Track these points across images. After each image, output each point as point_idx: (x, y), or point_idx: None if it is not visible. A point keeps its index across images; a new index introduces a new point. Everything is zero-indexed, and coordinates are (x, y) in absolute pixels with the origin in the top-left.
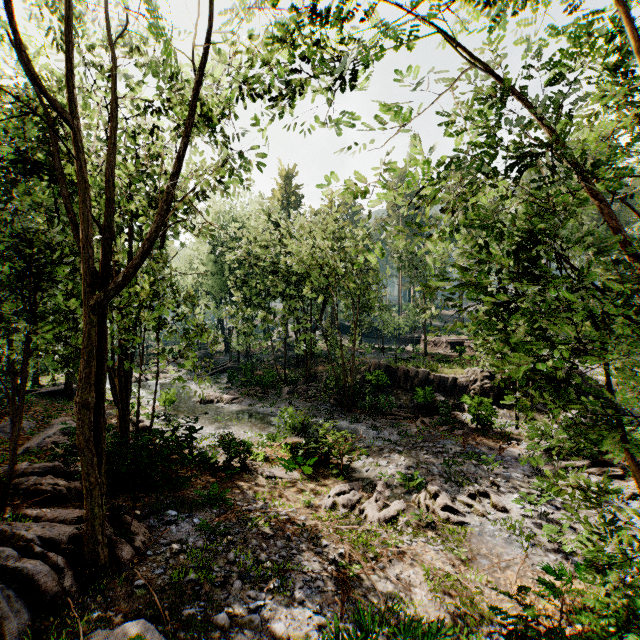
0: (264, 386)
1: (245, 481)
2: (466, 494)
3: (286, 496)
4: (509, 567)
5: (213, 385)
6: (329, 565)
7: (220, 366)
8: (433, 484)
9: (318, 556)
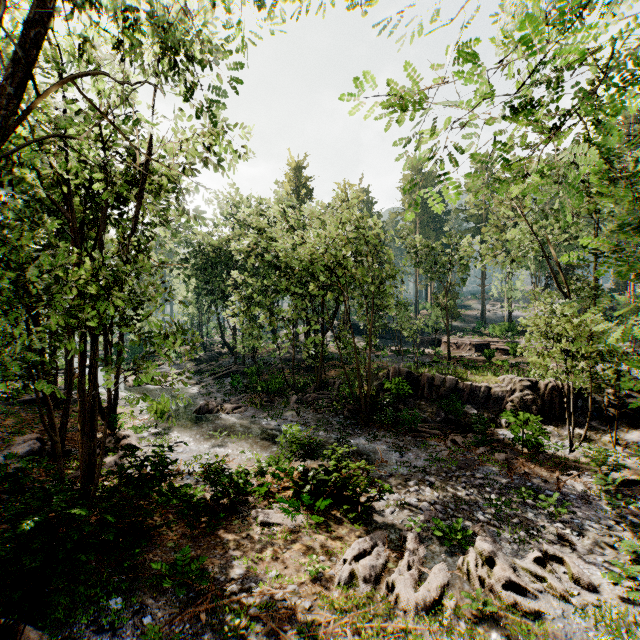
0: (270, 393)
1: (234, 532)
2: (530, 557)
3: (286, 559)
4: None
5: (215, 391)
6: None
7: (225, 369)
8: (484, 540)
9: None
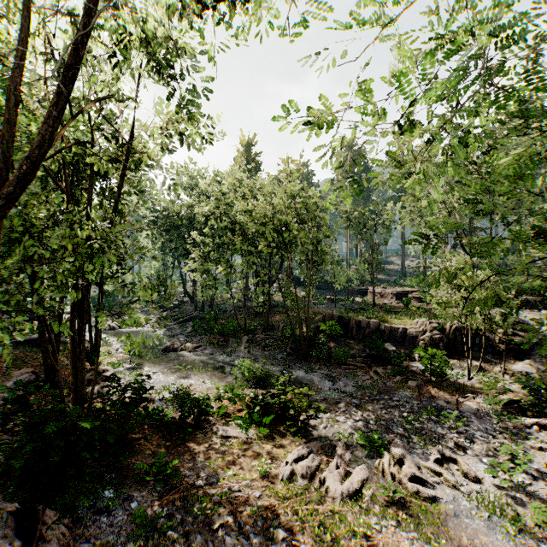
0: (225, 335)
1: (198, 443)
2: (432, 458)
3: (240, 462)
4: None
5: (179, 333)
6: None
7: (187, 315)
8: (396, 446)
9: None
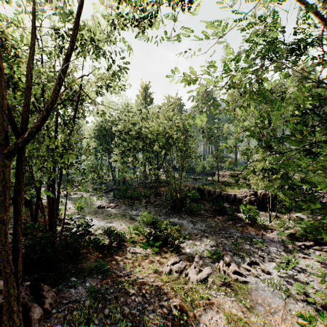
0: (132, 199)
1: (119, 256)
2: (246, 263)
3: (143, 265)
4: (276, 312)
5: (105, 198)
6: (168, 315)
7: (109, 188)
8: (227, 257)
9: (161, 308)
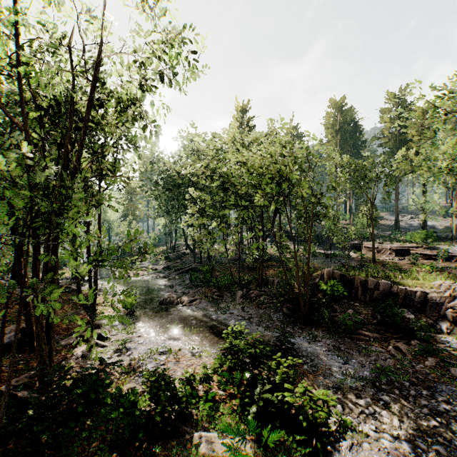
0: (220, 288)
1: None
2: None
3: None
4: None
5: (178, 284)
6: None
7: (186, 266)
8: None
9: None
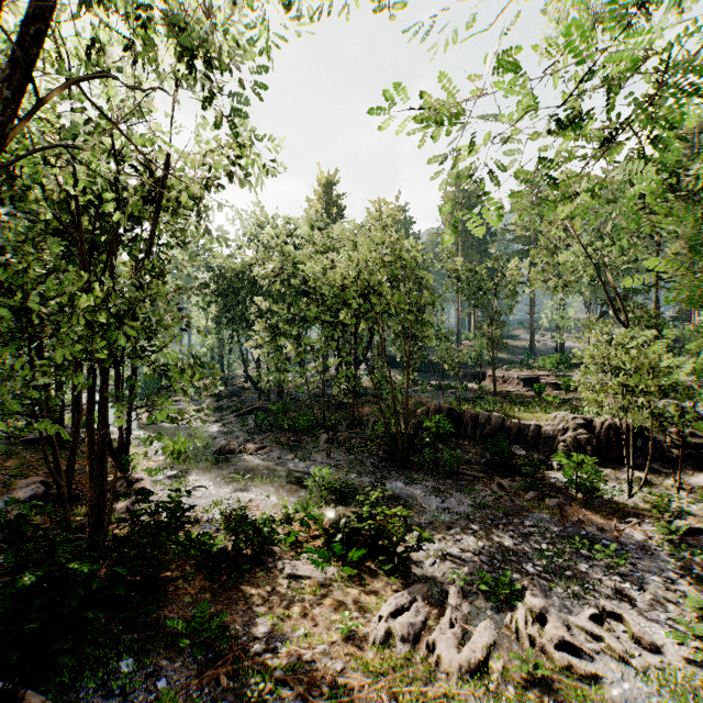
0: (298, 432)
1: (257, 585)
2: (586, 613)
3: (315, 616)
4: None
5: (238, 429)
6: None
7: (248, 406)
8: (534, 595)
9: None
